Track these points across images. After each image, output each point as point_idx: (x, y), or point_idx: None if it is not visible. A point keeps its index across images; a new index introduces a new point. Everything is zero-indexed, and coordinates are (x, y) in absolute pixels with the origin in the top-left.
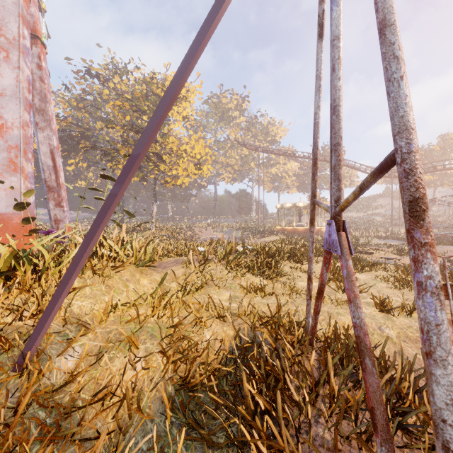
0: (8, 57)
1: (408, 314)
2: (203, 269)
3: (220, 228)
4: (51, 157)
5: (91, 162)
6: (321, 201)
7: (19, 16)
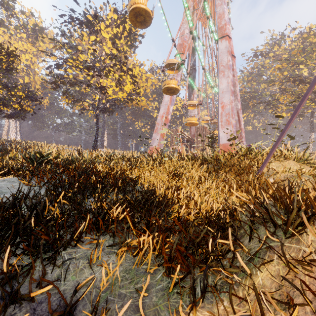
0: (224, 74)
1: None
2: None
3: None
4: (237, 115)
5: (256, 112)
6: None
7: (227, 52)
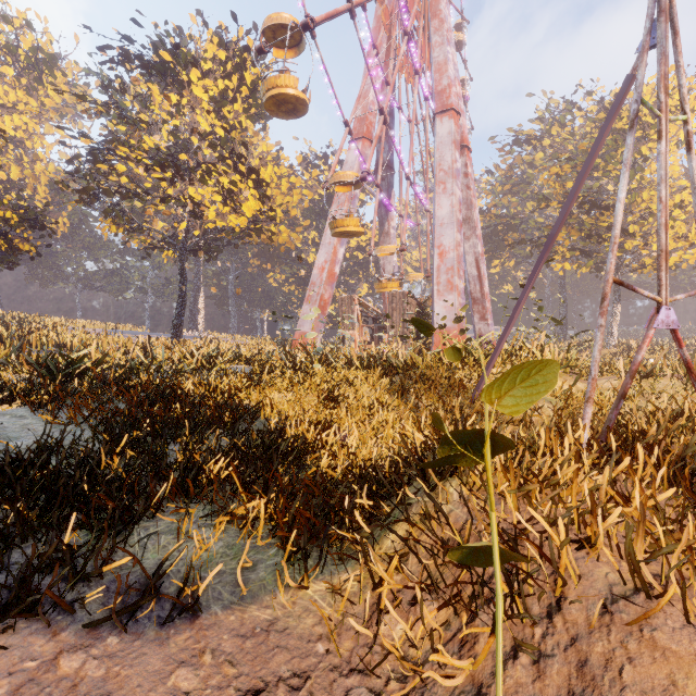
0: (445, 188)
1: None
2: (640, 380)
3: None
4: (475, 266)
5: (519, 258)
6: None
7: (452, 144)
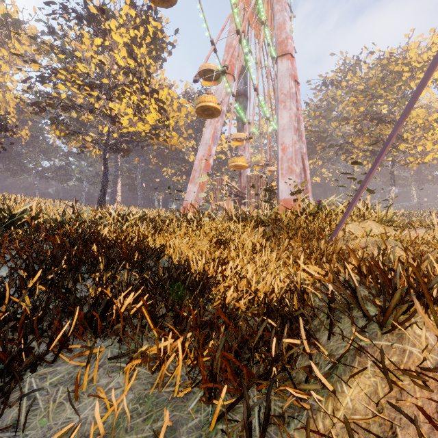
0: (285, 105)
1: None
2: None
3: None
4: (301, 161)
5: (325, 159)
6: None
7: (289, 76)
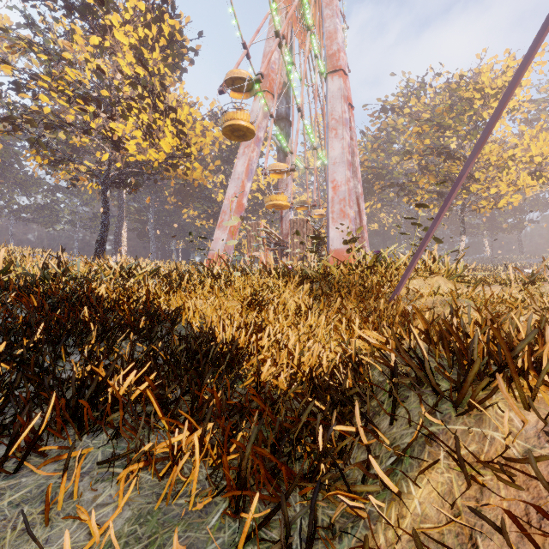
0: (336, 134)
1: None
2: (528, 285)
3: None
4: (356, 203)
5: (385, 201)
6: None
7: (341, 98)
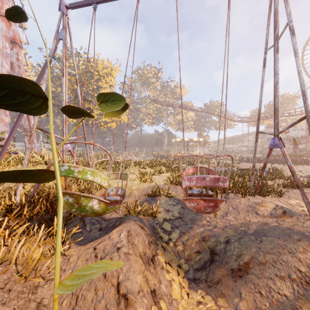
0: None
1: (148, 182)
2: None
3: (139, 155)
4: None
5: (56, 113)
6: (205, 137)
7: (3, 36)
